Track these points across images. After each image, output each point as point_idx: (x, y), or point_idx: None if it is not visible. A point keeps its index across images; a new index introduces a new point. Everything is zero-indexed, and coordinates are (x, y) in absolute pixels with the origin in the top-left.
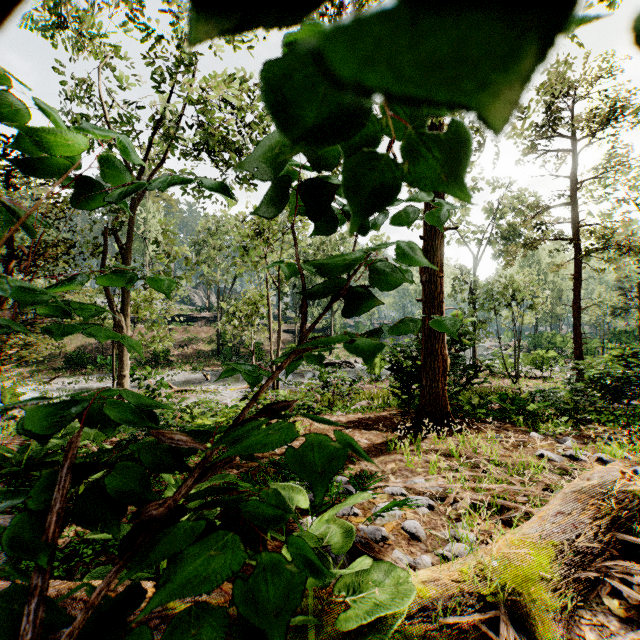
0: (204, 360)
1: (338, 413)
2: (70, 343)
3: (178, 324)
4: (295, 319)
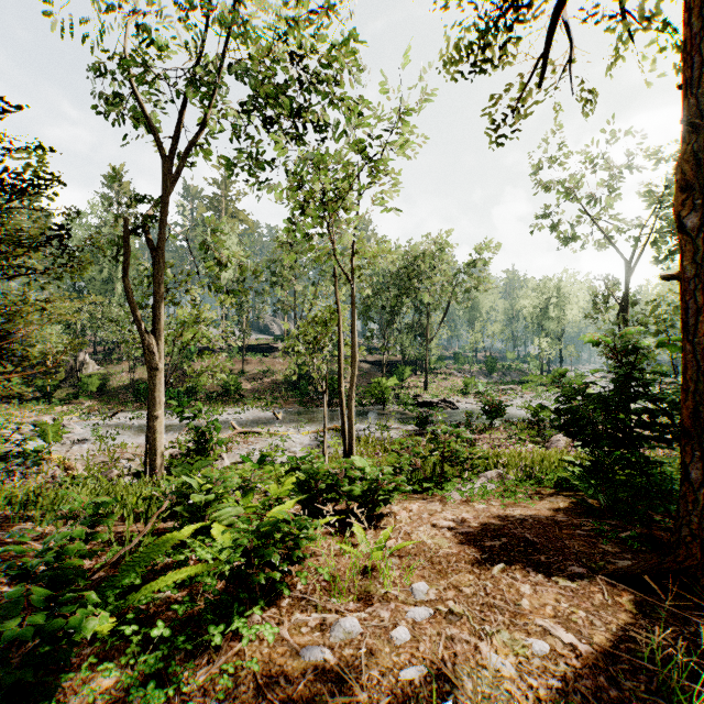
0: (278, 395)
1: (454, 496)
2: (142, 374)
3: (253, 355)
4: (382, 348)
